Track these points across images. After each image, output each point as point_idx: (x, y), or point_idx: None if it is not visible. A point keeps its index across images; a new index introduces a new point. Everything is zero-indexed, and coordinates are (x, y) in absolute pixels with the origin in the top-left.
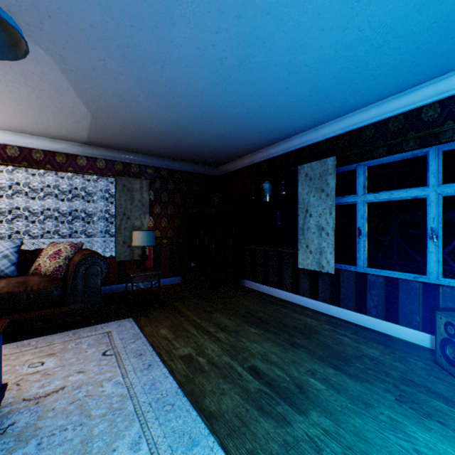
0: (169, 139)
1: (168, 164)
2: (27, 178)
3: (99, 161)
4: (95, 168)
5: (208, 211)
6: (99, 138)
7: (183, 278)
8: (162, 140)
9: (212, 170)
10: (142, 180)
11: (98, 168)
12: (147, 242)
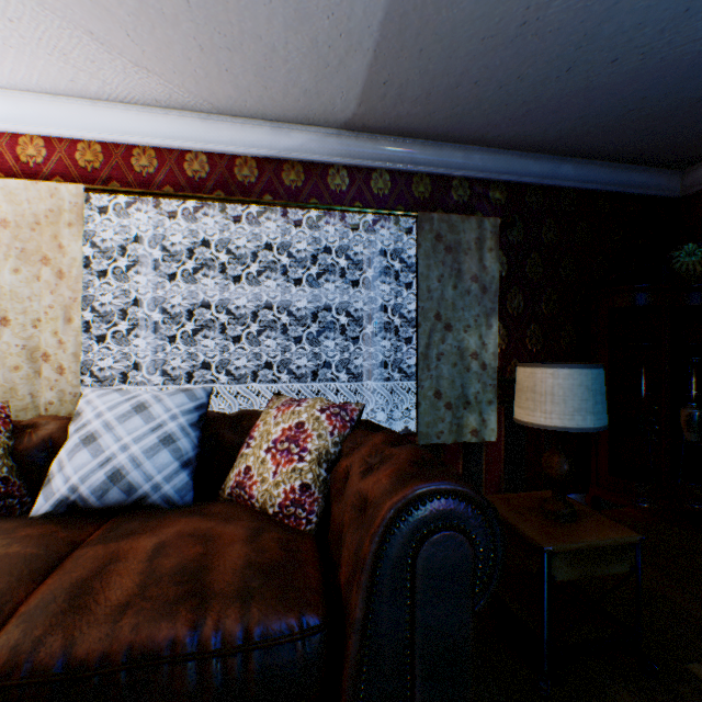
0: (654, 9)
1: (543, 172)
2: (224, 233)
3: (374, 176)
4: (367, 197)
5: (688, 300)
6: (390, 86)
7: (591, 503)
8: (615, 26)
9: (663, 180)
10: (480, 221)
11: (373, 197)
12: (590, 414)
